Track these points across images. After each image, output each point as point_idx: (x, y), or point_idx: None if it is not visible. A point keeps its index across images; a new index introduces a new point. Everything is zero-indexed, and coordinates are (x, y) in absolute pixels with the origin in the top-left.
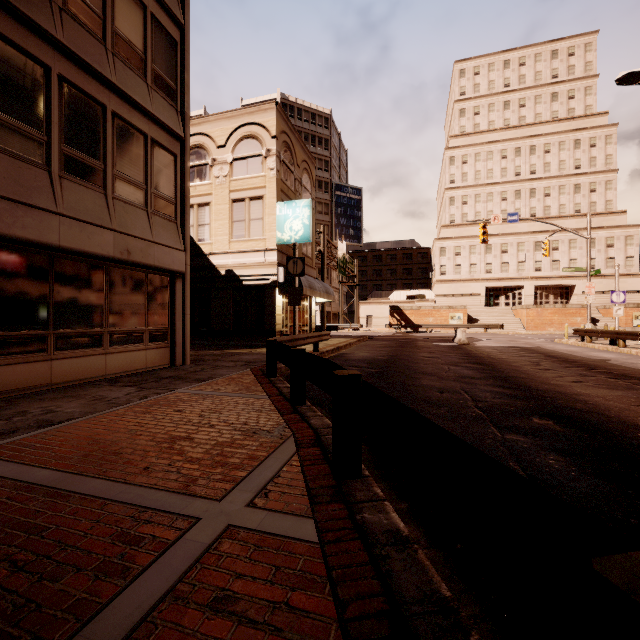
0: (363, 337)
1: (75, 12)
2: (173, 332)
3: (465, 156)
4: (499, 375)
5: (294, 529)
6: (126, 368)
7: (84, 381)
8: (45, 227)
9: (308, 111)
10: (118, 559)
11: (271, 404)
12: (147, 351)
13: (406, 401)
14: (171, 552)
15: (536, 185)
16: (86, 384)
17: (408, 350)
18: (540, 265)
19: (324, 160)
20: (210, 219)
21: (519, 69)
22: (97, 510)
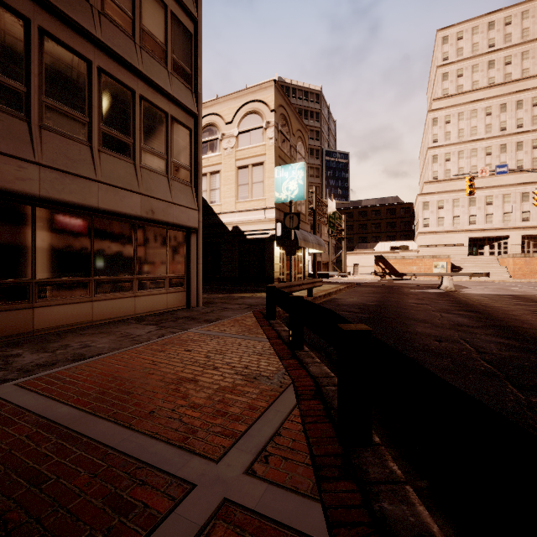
0: (351, 284)
1: (111, 15)
2: (189, 279)
3: (448, 116)
4: (498, 324)
5: (299, 516)
6: (151, 308)
7: (118, 319)
8: (87, 192)
9: (301, 90)
10: (103, 535)
11: (270, 347)
12: (168, 294)
13: (403, 349)
14: (159, 533)
15: (523, 138)
16: (119, 322)
17: (396, 296)
18: (528, 215)
19: (315, 131)
20: (220, 184)
21: (504, 28)
22: (98, 460)
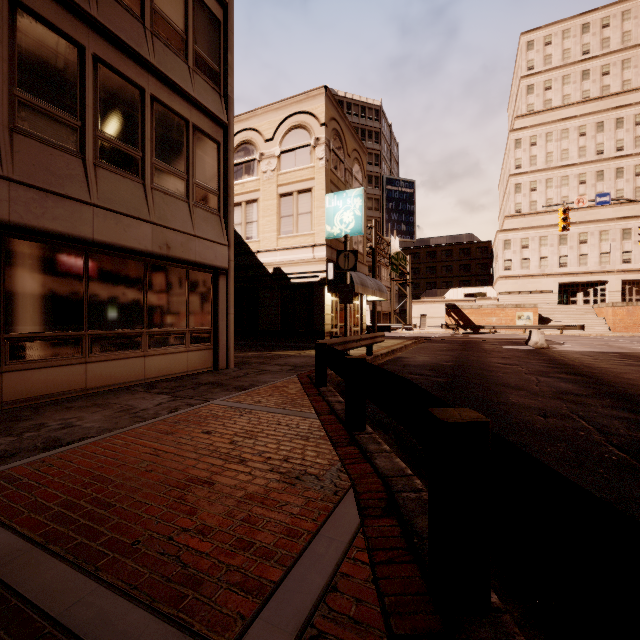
0: (419, 338)
1: None
2: (216, 333)
3: (534, 137)
4: (614, 392)
5: None
6: (166, 371)
7: (121, 385)
8: (77, 219)
9: (357, 105)
10: None
11: (320, 427)
12: (189, 353)
13: (499, 428)
14: None
15: (624, 163)
16: (122, 389)
17: (475, 354)
18: (629, 256)
19: (374, 154)
20: (258, 216)
21: (601, 32)
22: None
